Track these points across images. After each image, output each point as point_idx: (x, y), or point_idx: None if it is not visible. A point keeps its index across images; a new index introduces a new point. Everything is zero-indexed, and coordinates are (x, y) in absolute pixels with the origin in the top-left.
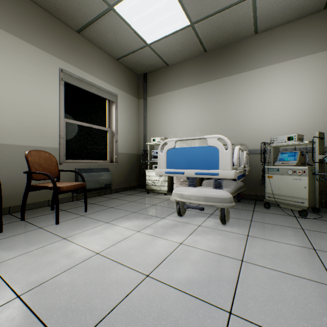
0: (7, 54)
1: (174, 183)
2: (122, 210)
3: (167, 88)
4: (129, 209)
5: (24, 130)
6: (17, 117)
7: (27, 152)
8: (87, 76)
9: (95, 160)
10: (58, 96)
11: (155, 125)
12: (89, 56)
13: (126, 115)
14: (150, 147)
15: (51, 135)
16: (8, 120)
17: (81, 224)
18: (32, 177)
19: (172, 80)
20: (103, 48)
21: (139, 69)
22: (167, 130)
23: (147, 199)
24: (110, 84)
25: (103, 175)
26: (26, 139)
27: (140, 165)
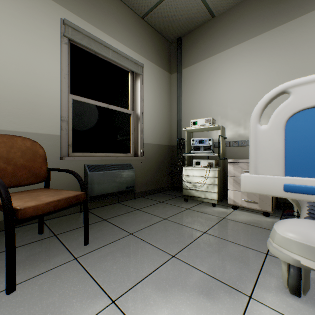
0: None
1: (229, 189)
2: (149, 245)
3: (211, 50)
4: (162, 242)
5: (4, 107)
6: None
7: None
8: (101, 36)
9: (113, 153)
10: (59, 60)
11: (193, 106)
12: (105, 9)
13: (154, 94)
14: (188, 135)
15: (48, 115)
16: None
17: (55, 302)
18: None
19: (220, 37)
20: None
21: (172, 31)
22: (212, 110)
23: (187, 213)
24: (134, 50)
25: (124, 174)
26: (7, 120)
27: (172, 159)
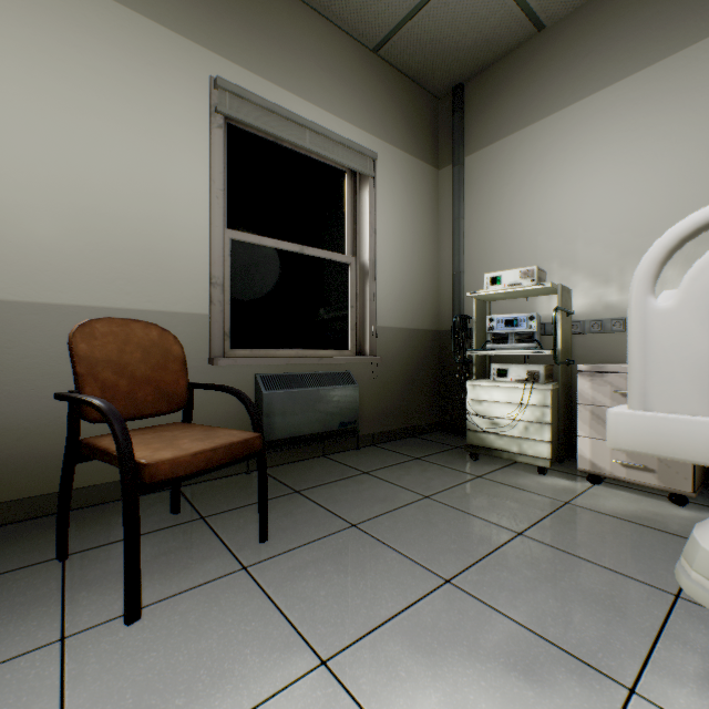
0: (59, 39)
1: (580, 435)
2: (393, 552)
3: (536, 106)
4: (421, 549)
5: (109, 263)
6: (87, 225)
7: (79, 324)
8: (288, 103)
9: (313, 350)
10: (206, 162)
11: (491, 239)
12: (296, 44)
13: (401, 217)
14: (478, 308)
15: (187, 276)
16: (62, 234)
17: (212, 649)
18: (83, 411)
19: (556, 74)
20: (336, 13)
21: (440, 73)
22: (538, 248)
23: (478, 487)
24: (356, 123)
25: (336, 395)
26: (115, 289)
27: (442, 363)
